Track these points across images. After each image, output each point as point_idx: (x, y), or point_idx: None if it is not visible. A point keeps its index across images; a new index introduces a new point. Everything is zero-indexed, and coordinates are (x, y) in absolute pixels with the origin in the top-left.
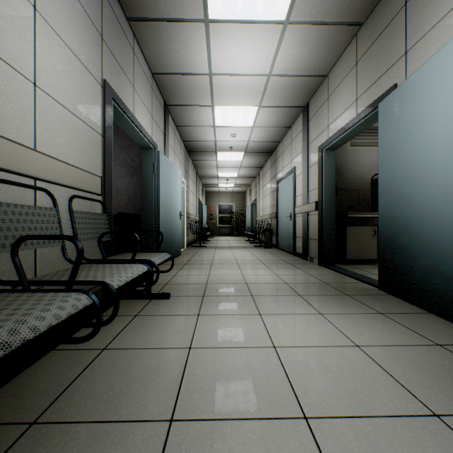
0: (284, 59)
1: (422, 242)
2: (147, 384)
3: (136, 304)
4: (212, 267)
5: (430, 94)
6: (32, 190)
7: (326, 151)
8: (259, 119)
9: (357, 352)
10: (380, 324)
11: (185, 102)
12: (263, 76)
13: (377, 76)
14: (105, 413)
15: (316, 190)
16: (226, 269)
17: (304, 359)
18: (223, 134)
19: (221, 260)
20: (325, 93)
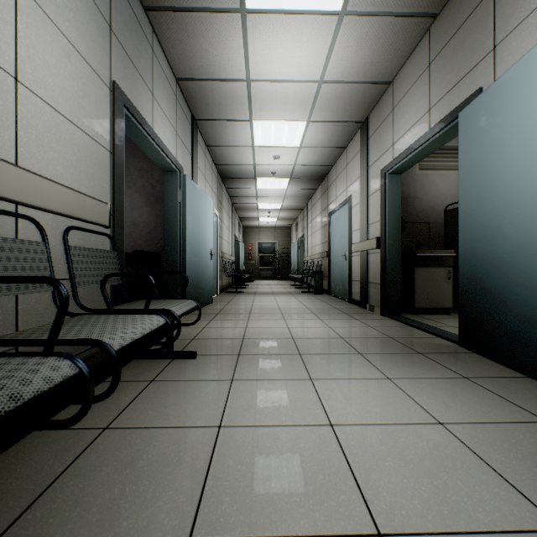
0: (339, 61)
1: (518, 286)
2: (159, 481)
3: (154, 366)
4: (250, 317)
5: (529, 97)
6: (13, 217)
7: (390, 176)
8: (307, 138)
9: (441, 433)
10: (466, 393)
11: (218, 116)
12: (313, 83)
13: (456, 80)
14: (96, 528)
15: (377, 223)
16: (267, 320)
17: (372, 442)
18: (264, 156)
19: (261, 309)
20: (390, 103)
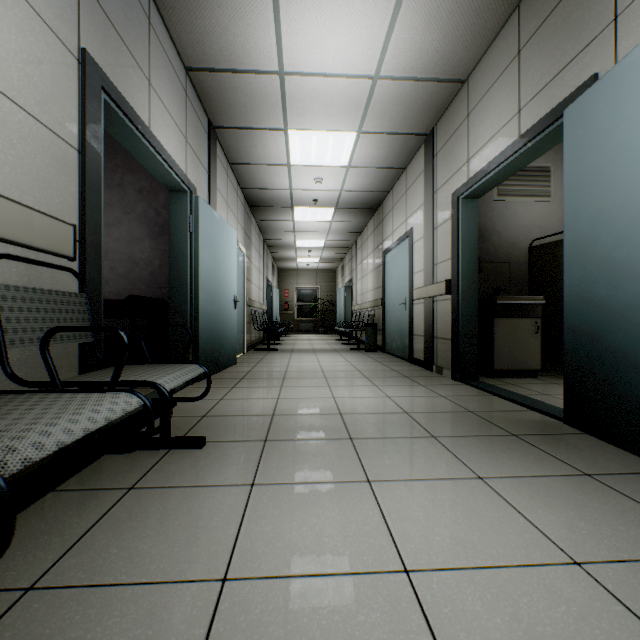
0: (400, 49)
1: None
2: None
3: (139, 461)
4: (285, 383)
5: None
6: None
7: (464, 201)
8: (358, 155)
9: (583, 584)
10: (597, 502)
11: (243, 123)
12: (366, 79)
13: (558, 67)
14: None
15: (447, 262)
16: (306, 387)
17: (478, 609)
18: (302, 179)
19: (299, 372)
20: (464, 108)
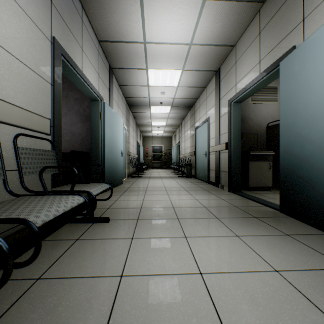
0: (202, 31)
1: (321, 174)
2: None
3: (80, 228)
4: (146, 193)
5: None
6: None
7: (234, 104)
8: (182, 81)
9: (278, 279)
10: (290, 246)
11: (126, 66)
12: (186, 45)
13: (278, 41)
14: None
15: (225, 134)
16: (157, 195)
17: (230, 288)
18: (155, 92)
19: (153, 188)
20: (234, 59)
